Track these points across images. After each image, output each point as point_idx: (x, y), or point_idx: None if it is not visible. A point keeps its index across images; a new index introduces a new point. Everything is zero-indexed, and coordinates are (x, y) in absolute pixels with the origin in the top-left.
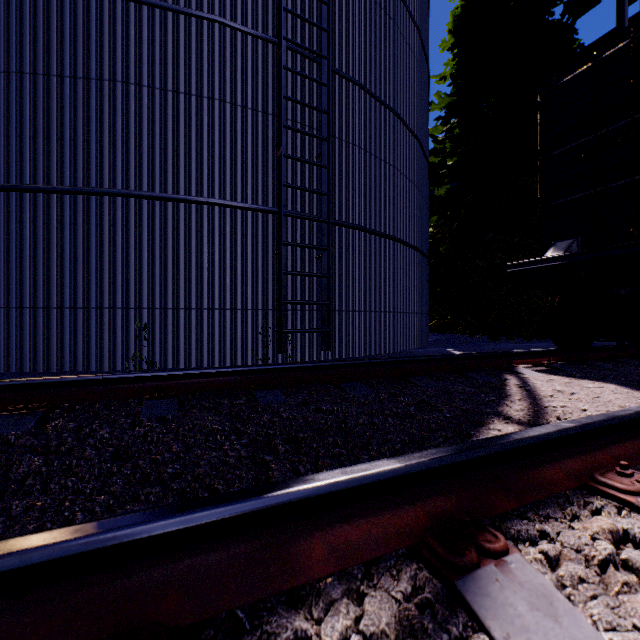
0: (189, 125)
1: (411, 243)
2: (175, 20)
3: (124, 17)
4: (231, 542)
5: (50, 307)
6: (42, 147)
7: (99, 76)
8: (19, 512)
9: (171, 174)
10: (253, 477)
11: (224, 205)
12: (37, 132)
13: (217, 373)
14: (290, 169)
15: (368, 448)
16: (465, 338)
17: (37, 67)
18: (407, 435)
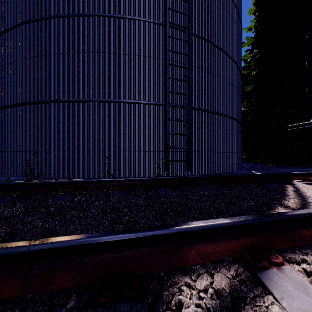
0: (125, 68)
1: (232, 116)
2: (119, 21)
3: (98, 24)
4: (158, 245)
5: (69, 150)
6: (66, 83)
7: (88, 51)
8: (73, 230)
9: (117, 91)
10: (160, 224)
11: (140, 103)
12: (65, 77)
13: (140, 180)
14: (170, 84)
15: (212, 216)
16: (262, 165)
17: (65, 50)
18: (231, 211)
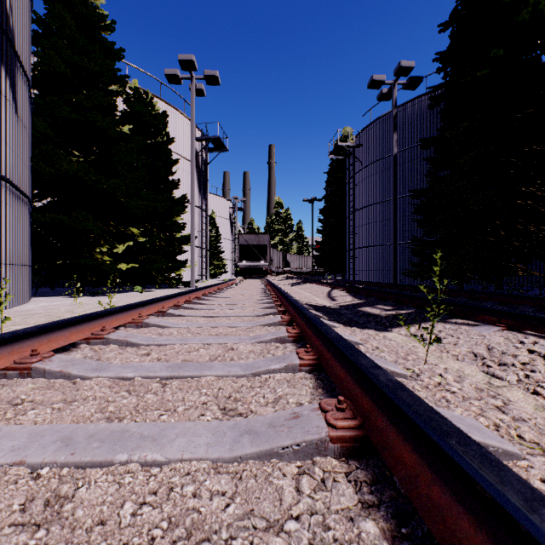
0: None
1: None
2: None
3: None
4: (471, 311)
5: None
6: None
7: None
8: None
9: None
10: None
11: None
12: None
13: None
14: None
15: None
16: None
17: None
18: None
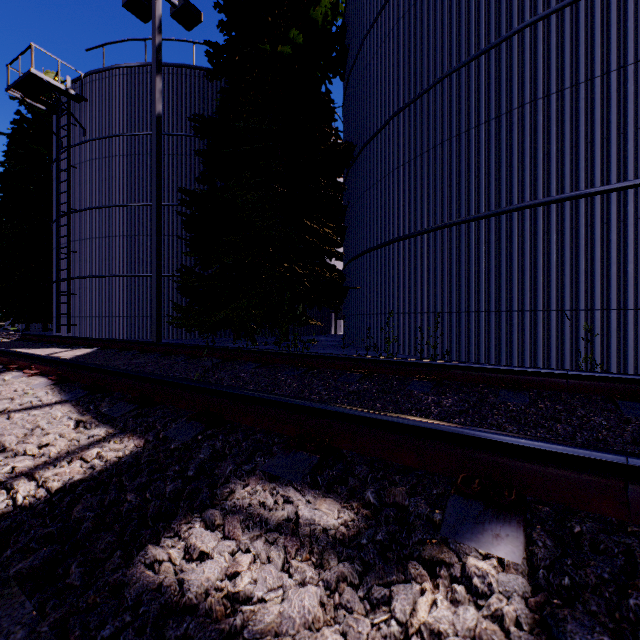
0: (606, 107)
1: None
2: (588, 4)
3: (531, 41)
4: None
5: (469, 311)
6: (464, 188)
7: (508, 109)
8: None
9: (583, 169)
10: None
11: None
12: (460, 178)
13: None
14: None
15: None
16: None
17: (460, 128)
18: None
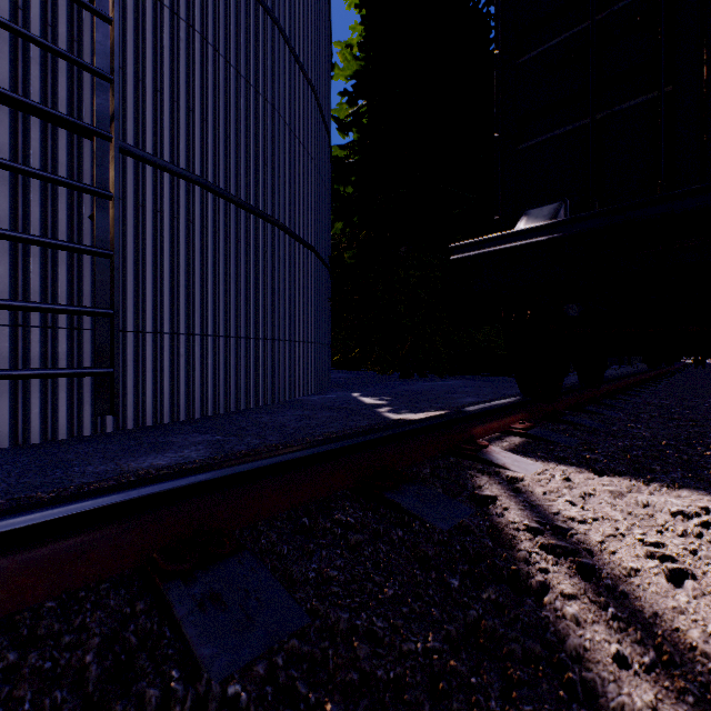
0: None
1: (303, 237)
2: None
3: None
4: None
5: None
6: None
7: None
8: None
9: None
10: None
11: None
12: None
13: None
14: None
15: None
16: (375, 376)
17: None
18: None
